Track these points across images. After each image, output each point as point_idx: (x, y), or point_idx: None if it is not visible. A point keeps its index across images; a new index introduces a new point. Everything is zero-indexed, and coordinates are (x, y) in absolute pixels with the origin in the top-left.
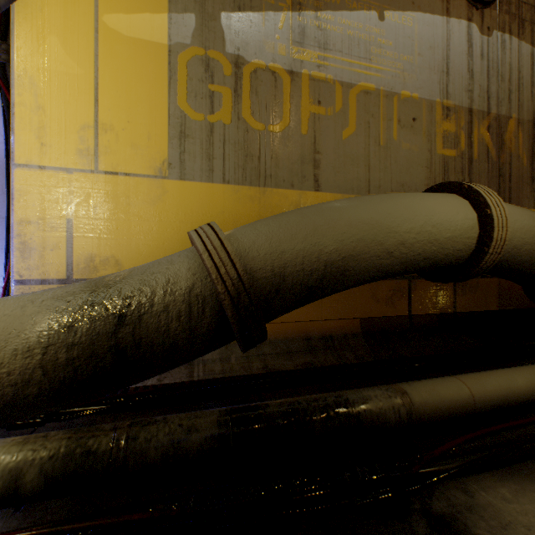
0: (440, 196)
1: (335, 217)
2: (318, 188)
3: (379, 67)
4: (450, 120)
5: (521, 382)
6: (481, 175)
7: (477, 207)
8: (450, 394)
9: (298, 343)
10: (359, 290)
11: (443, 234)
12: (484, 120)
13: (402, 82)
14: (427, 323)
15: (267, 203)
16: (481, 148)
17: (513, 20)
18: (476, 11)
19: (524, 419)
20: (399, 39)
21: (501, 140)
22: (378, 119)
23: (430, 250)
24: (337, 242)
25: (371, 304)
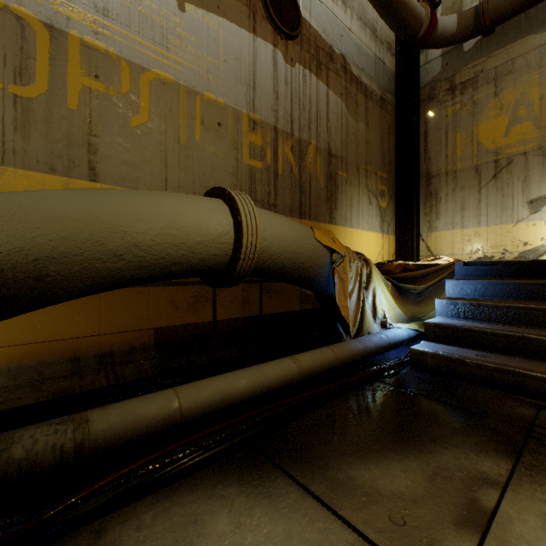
0: (200, 200)
1: (30, 208)
2: (95, 178)
3: (180, 60)
4: (257, 134)
5: (243, 382)
6: (286, 190)
7: (234, 214)
8: (152, 411)
9: (58, 366)
10: (153, 297)
11: (192, 238)
12: (288, 141)
13: (207, 83)
14: (233, 327)
15: (7, 187)
16: (286, 165)
17: (313, 60)
18: (281, 40)
19: (233, 419)
20: (204, 39)
21: (303, 162)
22: (178, 114)
23: (178, 254)
24: (23, 240)
25: (169, 312)
